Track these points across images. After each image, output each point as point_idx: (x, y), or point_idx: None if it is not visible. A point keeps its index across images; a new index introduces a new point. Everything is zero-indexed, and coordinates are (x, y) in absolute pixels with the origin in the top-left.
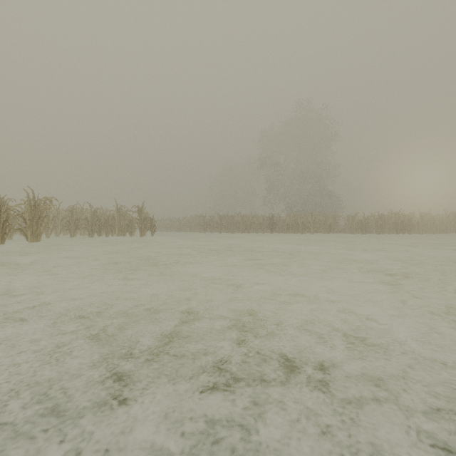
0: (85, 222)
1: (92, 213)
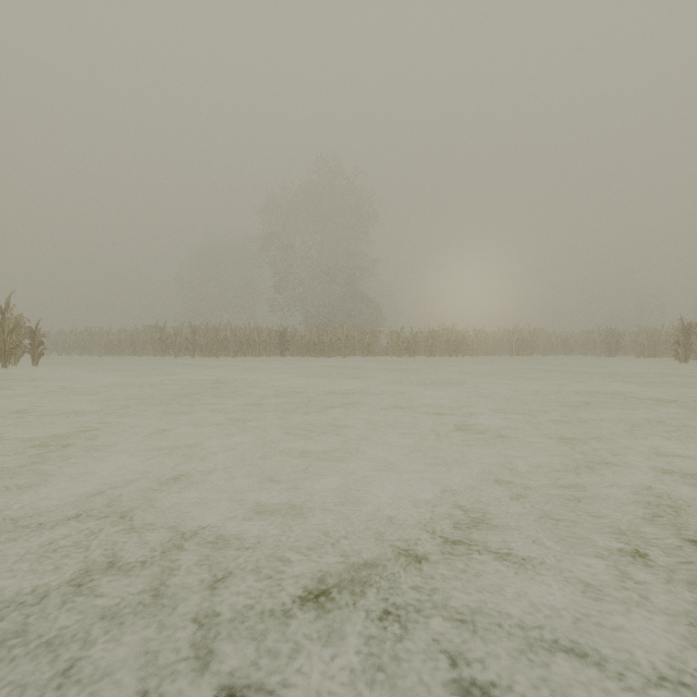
0: None
1: None
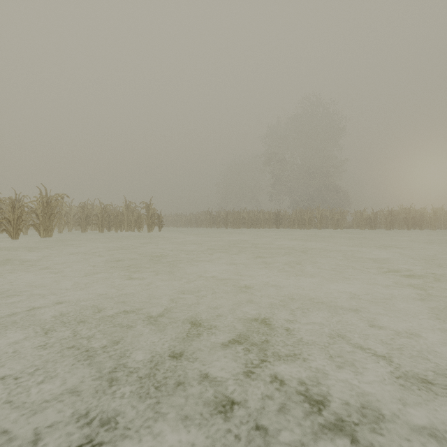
0: (95, 218)
1: (102, 209)
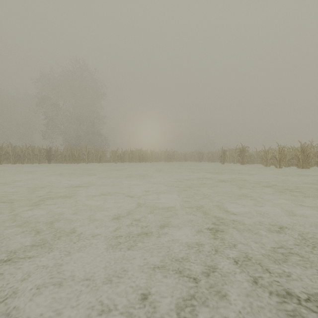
0: None
1: None
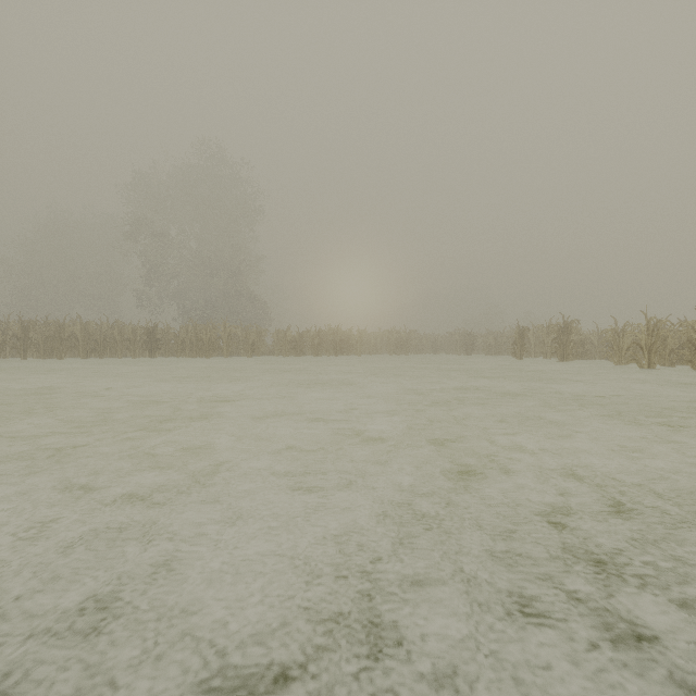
0: None
1: None
